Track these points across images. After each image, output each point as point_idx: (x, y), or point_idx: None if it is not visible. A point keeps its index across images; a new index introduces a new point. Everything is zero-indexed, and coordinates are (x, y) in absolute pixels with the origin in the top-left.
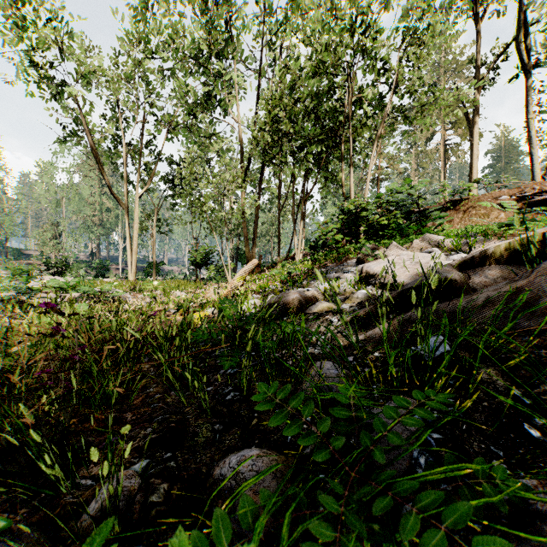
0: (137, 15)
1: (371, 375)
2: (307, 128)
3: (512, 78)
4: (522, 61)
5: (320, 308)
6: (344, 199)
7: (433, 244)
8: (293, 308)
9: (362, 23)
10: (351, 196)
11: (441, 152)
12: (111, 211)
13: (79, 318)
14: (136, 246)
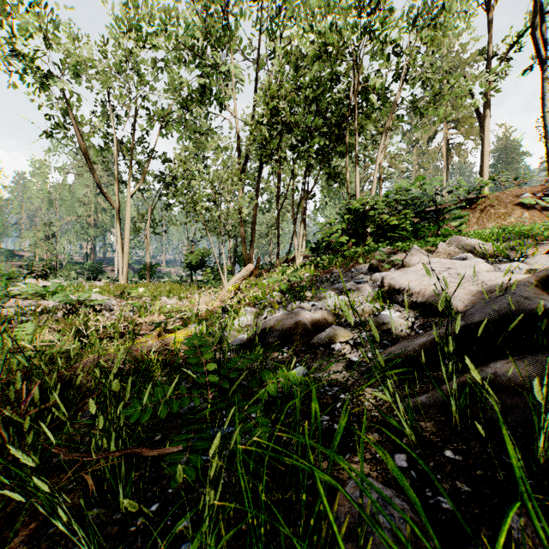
0: (127, 3)
1: (462, 528)
2: (308, 120)
3: (525, 69)
4: (538, 50)
5: (332, 337)
6: (349, 197)
7: (463, 249)
8: (296, 334)
9: (371, 1)
10: (357, 194)
11: (444, 151)
12: (106, 211)
13: (2, 352)
14: (127, 248)
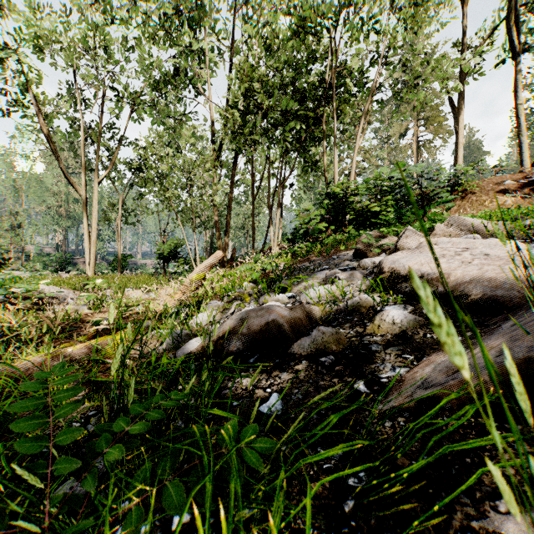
0: None
1: None
2: (285, 101)
3: (498, 63)
4: (511, 42)
5: (320, 344)
6: (327, 184)
7: (464, 230)
8: (267, 340)
9: None
10: (335, 179)
11: (414, 148)
12: (78, 202)
13: None
14: (95, 237)
